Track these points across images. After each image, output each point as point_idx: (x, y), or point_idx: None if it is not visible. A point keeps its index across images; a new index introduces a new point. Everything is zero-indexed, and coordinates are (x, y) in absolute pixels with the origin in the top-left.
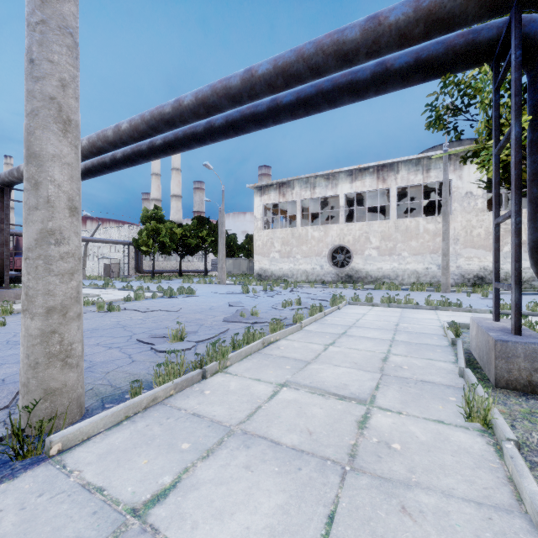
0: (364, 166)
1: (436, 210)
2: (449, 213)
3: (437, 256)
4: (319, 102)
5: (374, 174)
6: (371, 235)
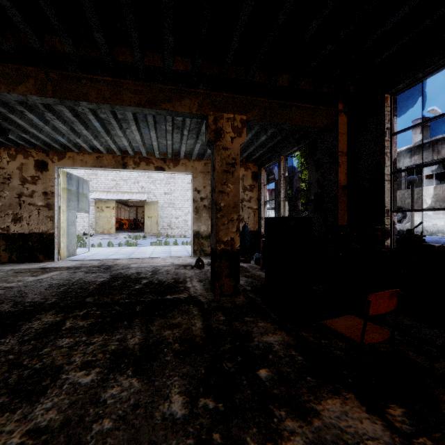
0: (419, 144)
1: None
2: None
3: None
4: (268, 181)
5: (429, 148)
6: (426, 198)
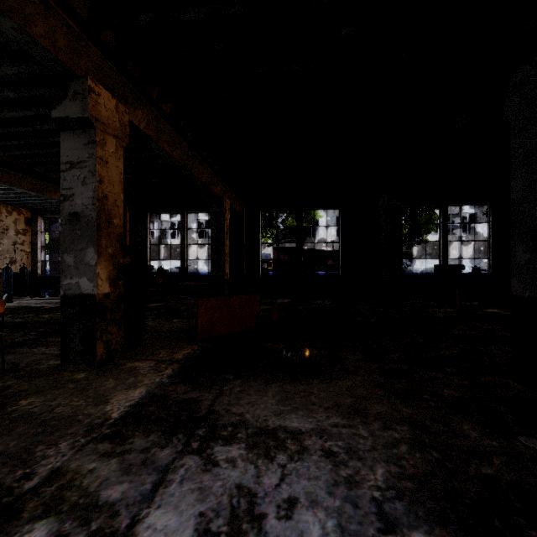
0: None
1: (176, 236)
2: (161, 241)
3: (176, 262)
4: None
5: None
6: None
